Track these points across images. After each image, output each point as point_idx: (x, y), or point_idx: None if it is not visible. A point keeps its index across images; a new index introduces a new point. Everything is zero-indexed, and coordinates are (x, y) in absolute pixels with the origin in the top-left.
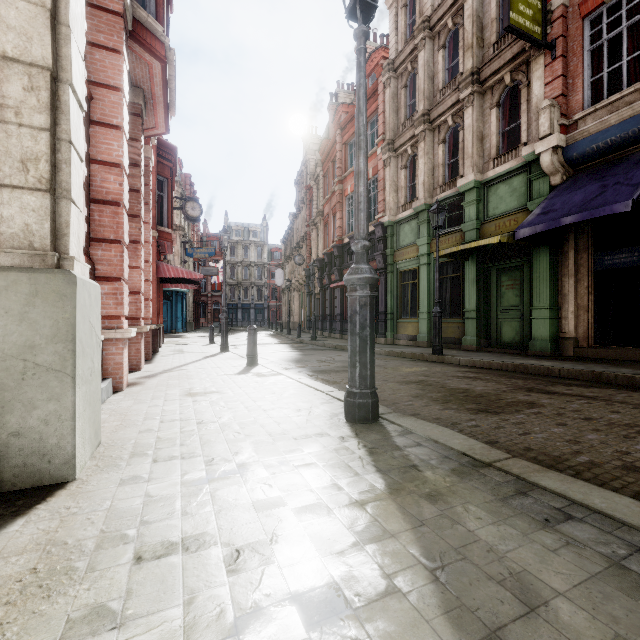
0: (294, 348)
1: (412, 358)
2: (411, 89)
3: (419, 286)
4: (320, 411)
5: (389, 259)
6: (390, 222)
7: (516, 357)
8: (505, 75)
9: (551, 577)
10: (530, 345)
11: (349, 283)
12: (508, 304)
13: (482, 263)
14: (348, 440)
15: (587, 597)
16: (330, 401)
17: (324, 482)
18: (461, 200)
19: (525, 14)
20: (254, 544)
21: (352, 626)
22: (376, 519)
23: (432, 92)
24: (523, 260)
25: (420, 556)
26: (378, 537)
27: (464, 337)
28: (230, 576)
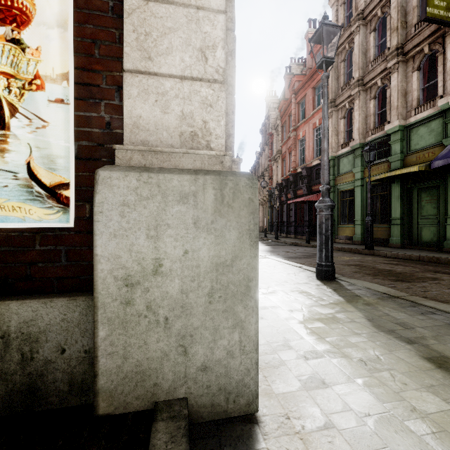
0: (264, 244)
1: (350, 251)
2: (348, 62)
3: (355, 201)
4: (300, 275)
5: (331, 183)
6: (332, 157)
7: (432, 252)
8: (424, 47)
9: (417, 324)
10: (445, 244)
11: (319, 208)
12: (427, 214)
13: (405, 184)
14: (321, 286)
15: (430, 328)
16: (304, 271)
17: (315, 297)
18: (388, 139)
19: (439, 6)
20: (296, 309)
21: (340, 325)
22: (343, 308)
23: (365, 63)
24: (439, 182)
25: (363, 316)
26: (345, 311)
27: (390, 238)
28: (292, 314)
